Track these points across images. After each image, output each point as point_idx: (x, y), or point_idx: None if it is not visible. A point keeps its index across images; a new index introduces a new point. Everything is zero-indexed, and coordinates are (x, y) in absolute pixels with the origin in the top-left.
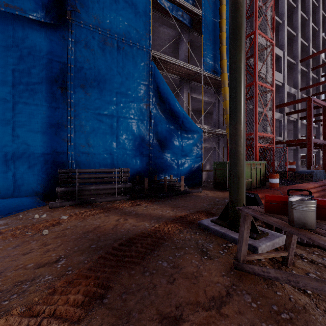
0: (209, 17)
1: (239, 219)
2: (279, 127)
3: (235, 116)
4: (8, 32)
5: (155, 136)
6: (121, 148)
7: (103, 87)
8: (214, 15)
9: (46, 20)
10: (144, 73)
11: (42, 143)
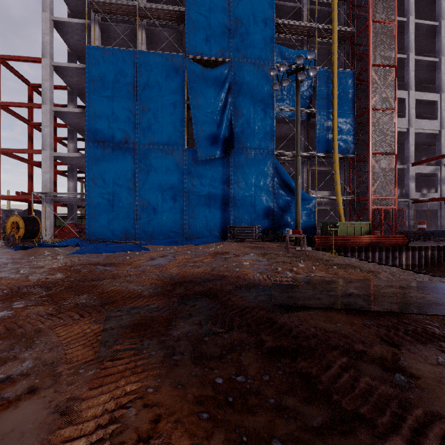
0: (322, 111)
1: (297, 242)
2: (435, 181)
3: (296, 206)
4: (208, 165)
5: (277, 206)
6: (257, 214)
7: (247, 181)
8: (328, 107)
9: (222, 155)
10: (270, 167)
11: (219, 213)
